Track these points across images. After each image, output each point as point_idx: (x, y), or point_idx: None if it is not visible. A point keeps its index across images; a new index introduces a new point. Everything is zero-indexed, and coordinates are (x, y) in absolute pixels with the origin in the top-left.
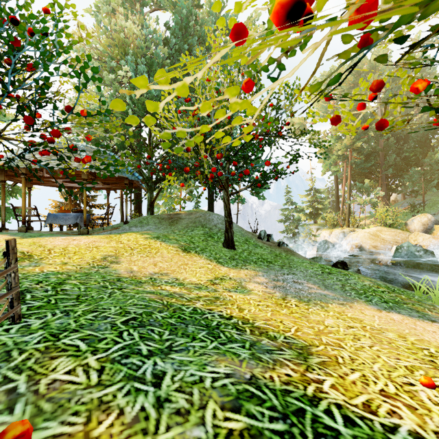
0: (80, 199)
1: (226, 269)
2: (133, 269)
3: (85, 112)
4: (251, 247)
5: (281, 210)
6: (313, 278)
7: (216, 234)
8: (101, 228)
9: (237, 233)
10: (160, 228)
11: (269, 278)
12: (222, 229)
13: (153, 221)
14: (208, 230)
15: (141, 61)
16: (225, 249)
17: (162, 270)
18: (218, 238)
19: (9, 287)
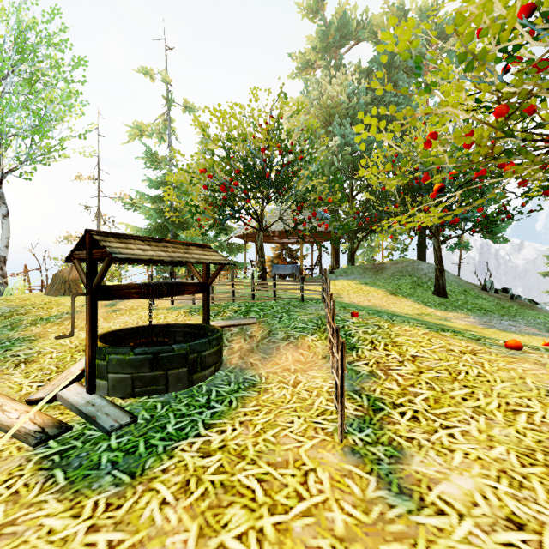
0: (286, 252)
1: (433, 310)
2: (354, 302)
3: (331, 200)
4: (469, 298)
5: (547, 257)
6: (538, 325)
7: (425, 283)
8: (310, 278)
9: (453, 283)
10: (365, 277)
11: (480, 320)
12: (433, 278)
13: (358, 271)
14: (416, 279)
15: (344, 118)
16: (435, 296)
17: (375, 304)
18: (428, 287)
19: (323, 289)
